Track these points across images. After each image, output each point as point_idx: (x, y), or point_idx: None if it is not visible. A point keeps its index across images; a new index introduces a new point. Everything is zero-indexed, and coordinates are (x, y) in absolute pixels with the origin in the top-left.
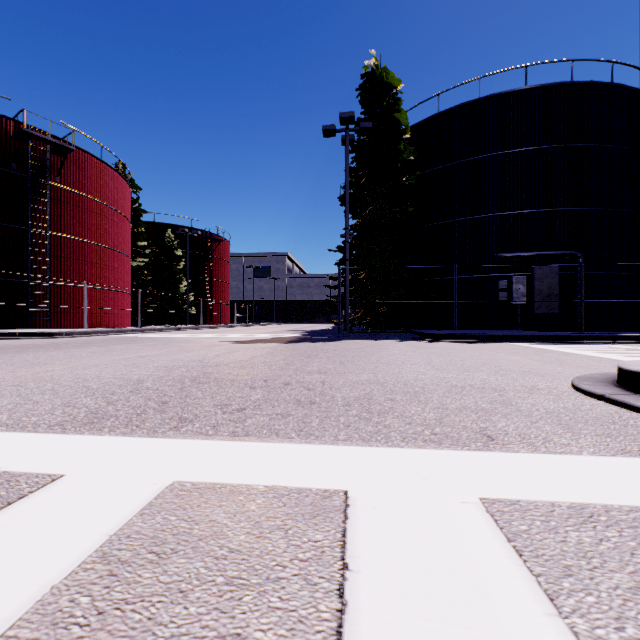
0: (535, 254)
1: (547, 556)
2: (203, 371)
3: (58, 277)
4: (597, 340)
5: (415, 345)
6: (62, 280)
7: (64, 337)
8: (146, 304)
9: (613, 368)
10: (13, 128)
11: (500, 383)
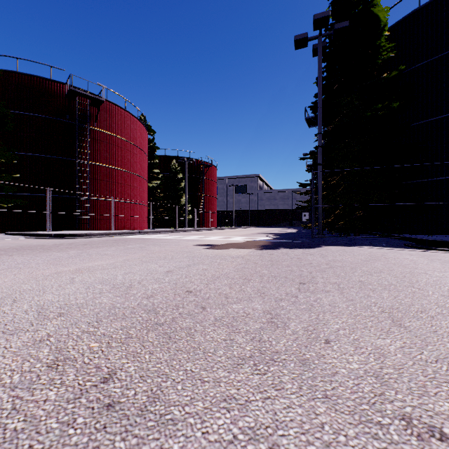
0: None
1: None
2: (66, 348)
3: (96, 194)
4: None
5: (439, 258)
6: (98, 196)
7: (84, 237)
8: (158, 213)
9: None
10: (67, 90)
11: None
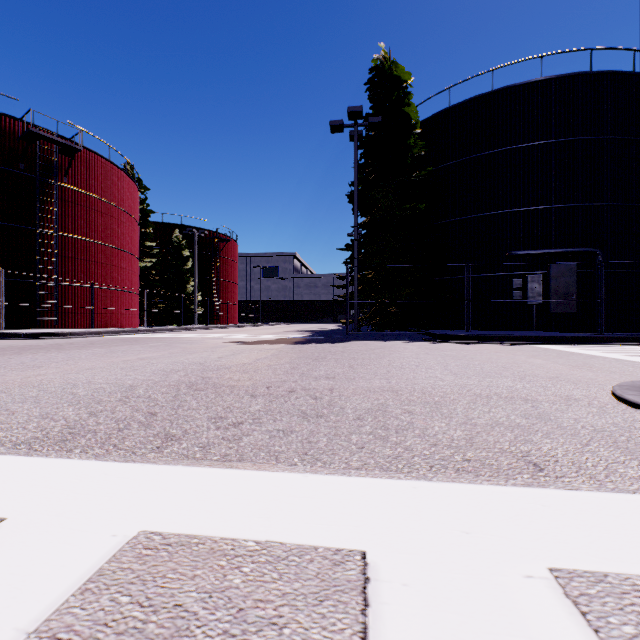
0: (551, 252)
1: None
2: (202, 375)
3: (66, 277)
4: (621, 341)
5: (427, 347)
6: (70, 280)
7: (69, 337)
8: (154, 304)
9: None
10: (21, 129)
11: (529, 392)
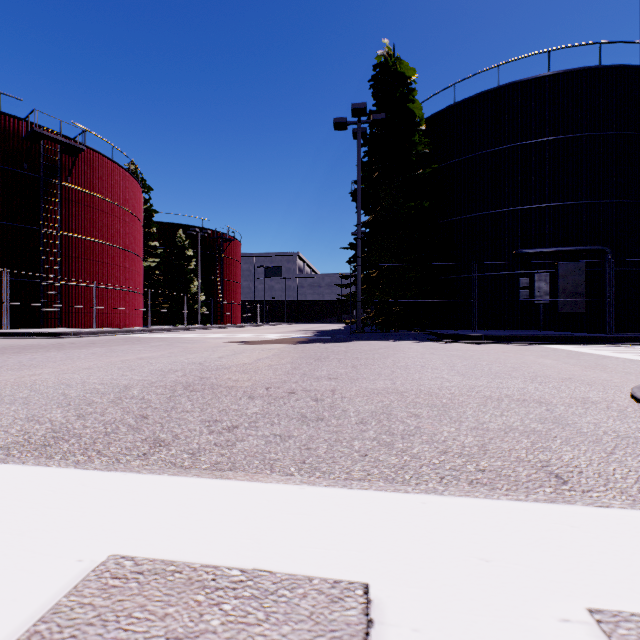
0: (559, 250)
1: None
2: (200, 376)
3: (69, 277)
4: (632, 341)
5: (432, 346)
6: (73, 280)
7: (72, 337)
8: (157, 304)
9: None
10: (25, 129)
11: (542, 393)
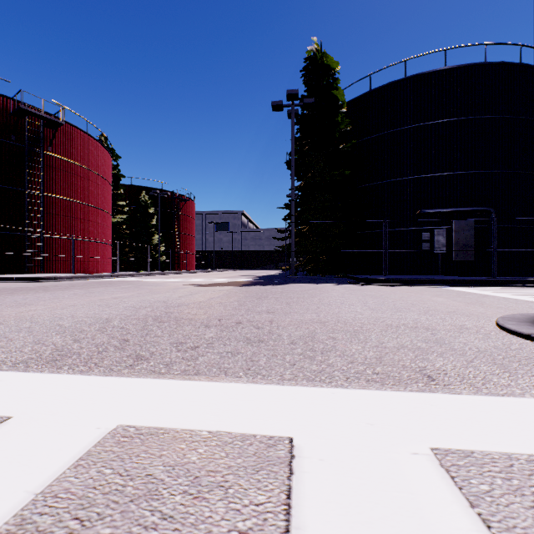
0: (454, 210)
1: (520, 529)
2: (166, 311)
3: (50, 231)
4: (509, 284)
5: (351, 288)
6: (54, 233)
7: (54, 281)
8: (124, 253)
9: (530, 309)
10: (12, 106)
11: (431, 322)
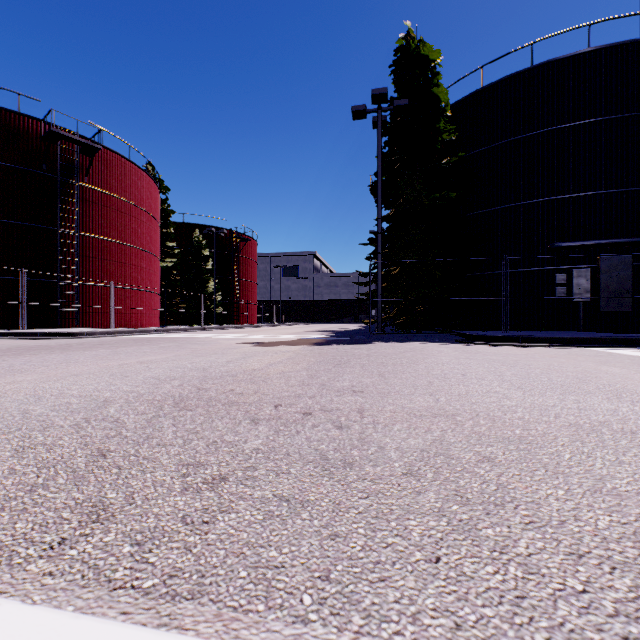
0: (602, 242)
1: None
2: (199, 386)
3: (86, 277)
4: None
5: (464, 349)
6: (90, 280)
7: (84, 337)
8: (174, 304)
9: None
10: (43, 129)
11: None
